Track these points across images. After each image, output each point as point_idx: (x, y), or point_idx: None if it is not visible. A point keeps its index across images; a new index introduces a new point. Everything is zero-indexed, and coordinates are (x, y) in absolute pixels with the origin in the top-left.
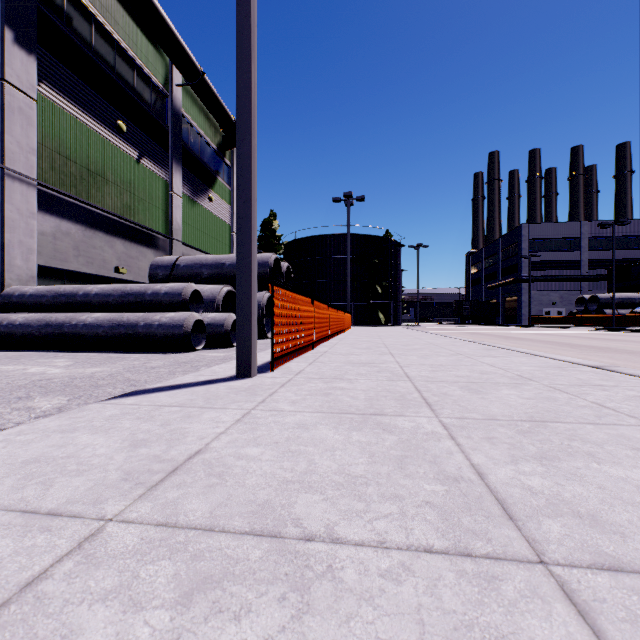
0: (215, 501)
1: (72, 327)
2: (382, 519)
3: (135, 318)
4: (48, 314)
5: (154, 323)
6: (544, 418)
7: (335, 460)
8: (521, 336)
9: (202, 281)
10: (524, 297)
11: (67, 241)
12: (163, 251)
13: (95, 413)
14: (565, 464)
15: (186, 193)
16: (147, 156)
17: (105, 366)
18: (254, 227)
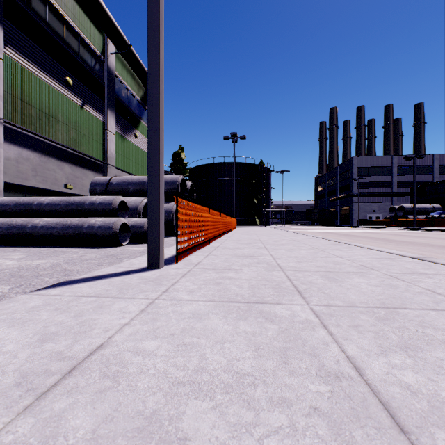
0: (102, 413)
1: (28, 228)
2: (273, 436)
3: (76, 222)
4: (10, 218)
5: (90, 225)
6: (394, 304)
7: (224, 354)
8: (354, 234)
9: (129, 195)
10: (354, 207)
11: (27, 164)
12: (101, 173)
13: (20, 304)
14: (428, 355)
15: (118, 131)
16: (88, 104)
17: (49, 258)
18: (162, 152)
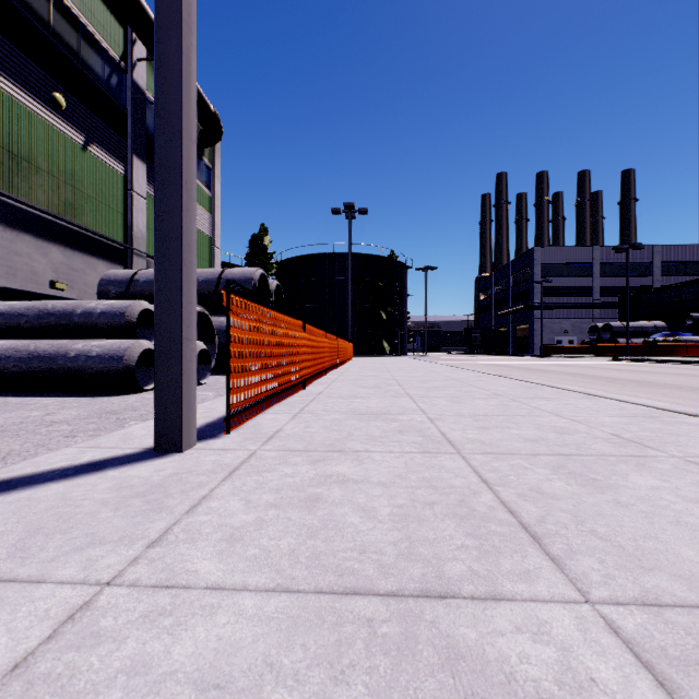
0: None
1: None
2: None
3: (55, 347)
4: None
5: (82, 354)
6: None
7: None
8: (542, 367)
9: None
10: (536, 325)
11: None
12: (120, 264)
13: None
14: None
15: (152, 194)
16: (97, 143)
17: None
18: (189, 187)
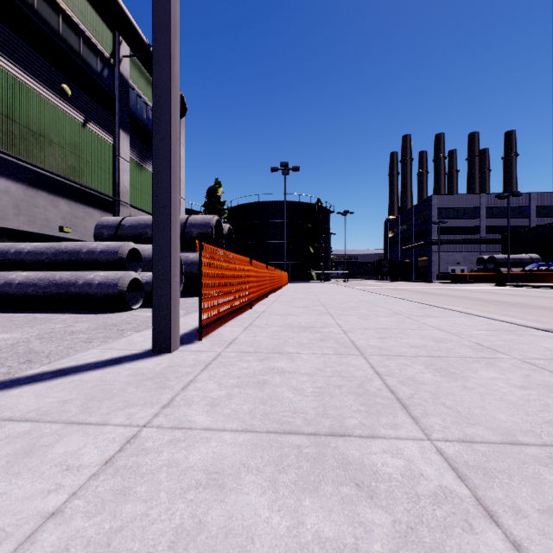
0: None
1: None
2: None
3: (68, 277)
4: None
5: (87, 282)
6: None
7: None
8: (437, 291)
9: (146, 240)
10: (434, 257)
11: (6, 199)
12: (110, 212)
13: None
14: None
15: (133, 158)
16: (93, 121)
17: (18, 331)
18: (175, 170)
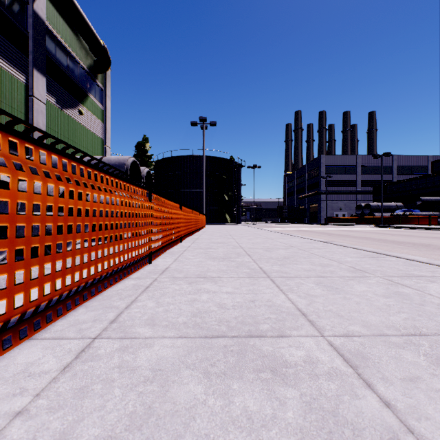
0: None
1: None
2: None
3: None
4: None
5: None
6: None
7: None
8: (336, 232)
9: None
10: (322, 204)
11: None
12: None
13: None
14: None
15: (52, 101)
16: None
17: None
18: None
